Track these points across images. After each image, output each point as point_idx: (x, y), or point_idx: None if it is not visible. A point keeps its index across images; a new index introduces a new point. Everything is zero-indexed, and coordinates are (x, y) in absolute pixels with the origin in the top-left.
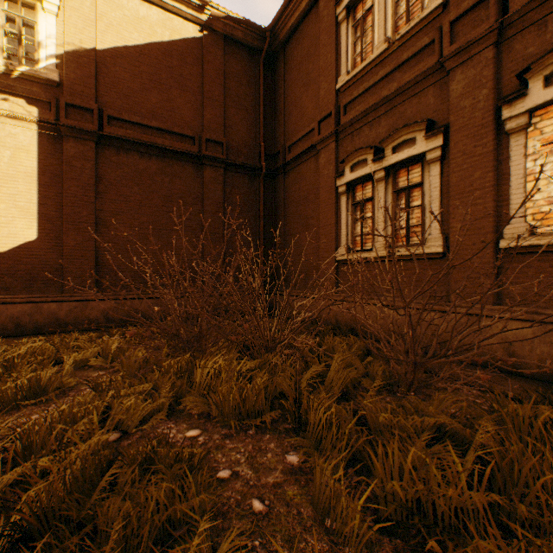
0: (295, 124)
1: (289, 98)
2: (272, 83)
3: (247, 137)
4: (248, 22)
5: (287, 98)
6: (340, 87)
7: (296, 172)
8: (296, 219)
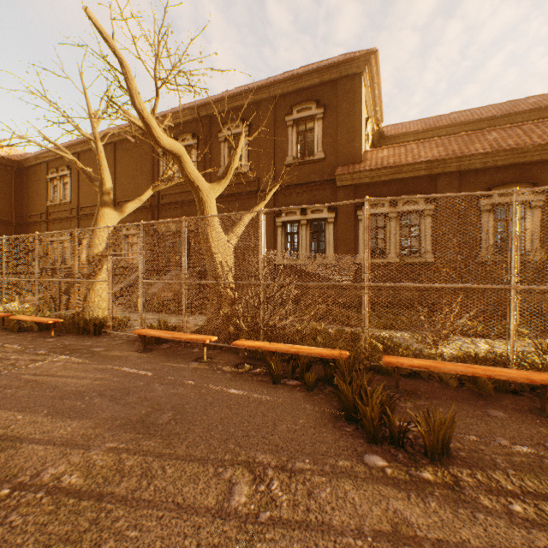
0: (33, 207)
1: (30, 193)
2: (22, 181)
3: (5, 207)
4: (4, 158)
5: (29, 192)
6: (49, 205)
7: (34, 228)
8: (34, 249)
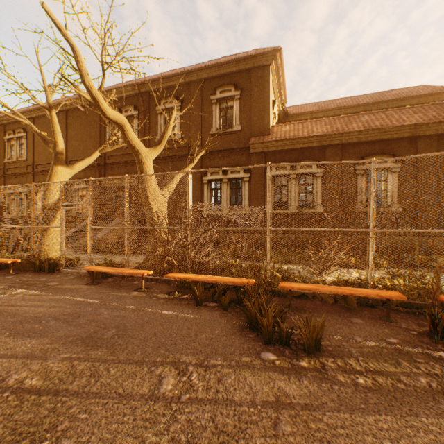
0: None
1: None
2: None
3: None
4: None
5: None
6: (6, 162)
7: None
8: None
